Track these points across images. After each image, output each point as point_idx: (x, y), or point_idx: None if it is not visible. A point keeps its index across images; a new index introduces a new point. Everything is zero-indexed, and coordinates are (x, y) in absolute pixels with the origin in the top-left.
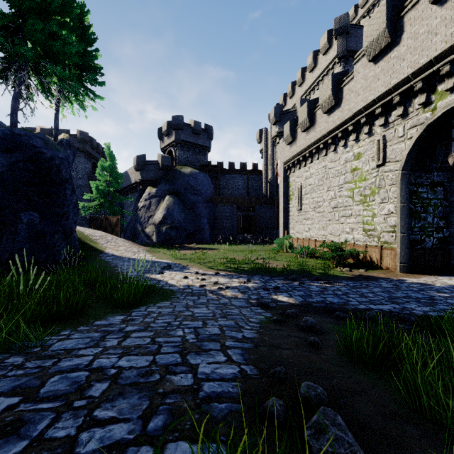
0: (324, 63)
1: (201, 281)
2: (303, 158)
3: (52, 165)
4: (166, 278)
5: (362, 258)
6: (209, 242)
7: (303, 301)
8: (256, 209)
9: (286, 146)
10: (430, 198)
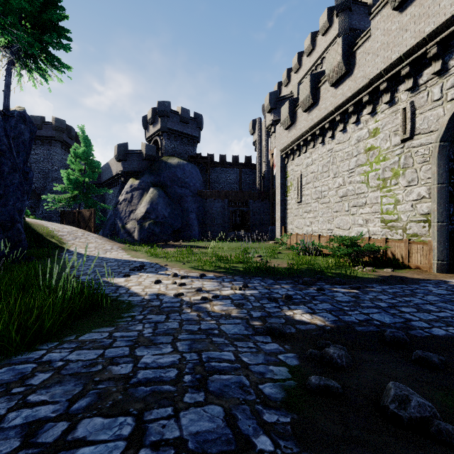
0: (323, 44)
1: (178, 287)
2: (304, 143)
3: None
4: (130, 283)
5: (380, 255)
6: (198, 239)
7: (336, 320)
8: (249, 204)
9: (283, 131)
10: None
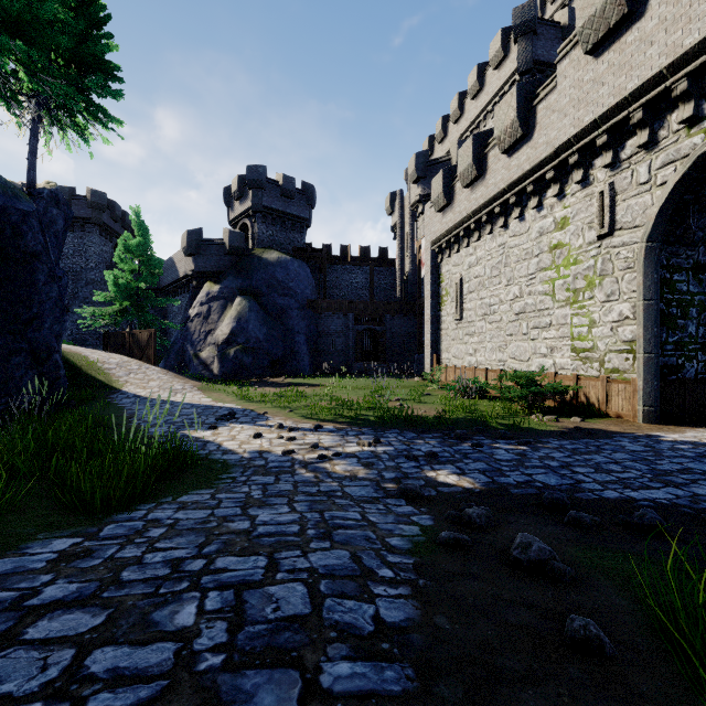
0: (496, 83)
1: (286, 442)
2: (464, 233)
3: (2, 224)
4: (220, 437)
5: (570, 398)
6: (309, 374)
7: (489, 482)
8: (385, 321)
9: (435, 214)
10: (693, 292)
